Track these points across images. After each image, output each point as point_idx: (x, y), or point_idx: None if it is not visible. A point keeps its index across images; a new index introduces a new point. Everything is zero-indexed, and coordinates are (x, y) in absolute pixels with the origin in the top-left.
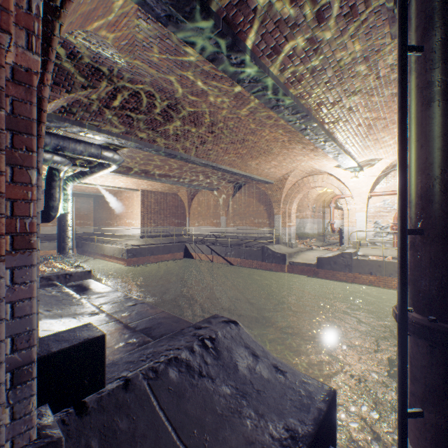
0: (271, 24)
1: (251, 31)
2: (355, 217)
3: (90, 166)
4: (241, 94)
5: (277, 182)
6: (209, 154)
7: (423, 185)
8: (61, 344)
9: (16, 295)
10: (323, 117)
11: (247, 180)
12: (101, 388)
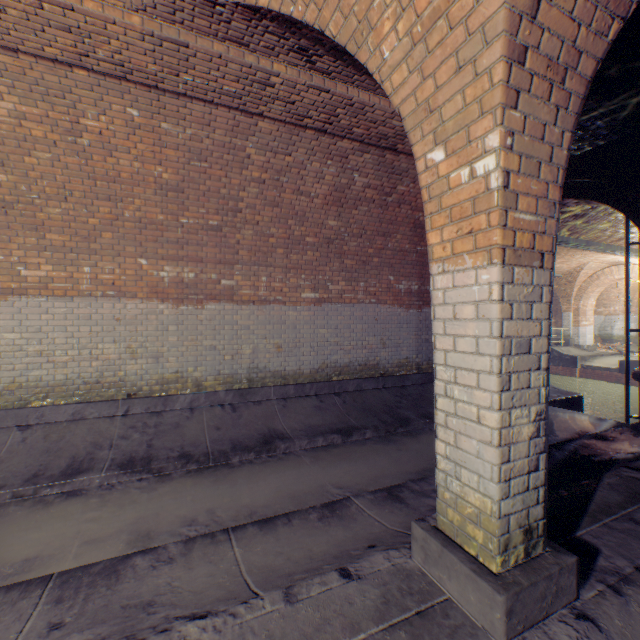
0: None
1: None
2: None
3: None
4: None
5: (565, 275)
6: None
7: (639, 308)
8: None
9: None
10: (604, 241)
11: None
12: None
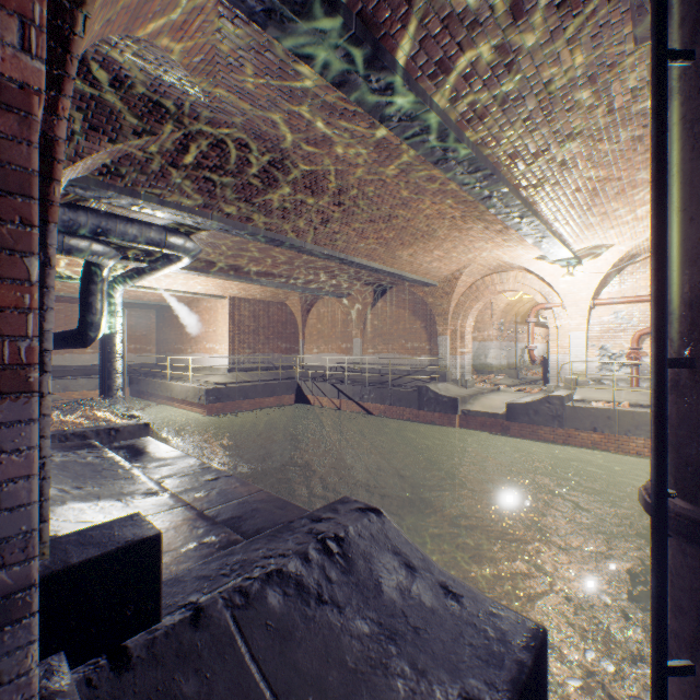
0: (435, 23)
1: (403, 35)
2: (569, 339)
3: (150, 260)
4: (385, 142)
5: (443, 283)
6: (335, 239)
7: (694, 284)
8: (88, 549)
9: (3, 472)
10: (519, 178)
11: (395, 281)
12: (154, 622)
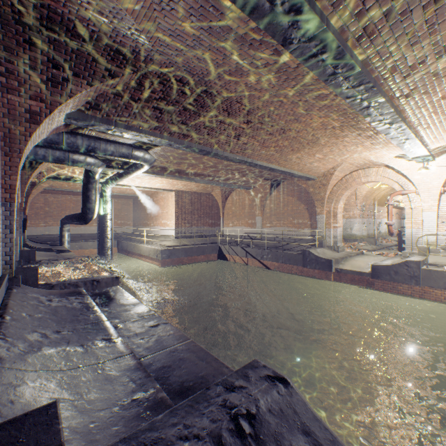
0: None
1: None
2: (422, 217)
3: (125, 168)
4: (285, 66)
5: (320, 178)
6: (244, 148)
7: None
8: None
9: None
10: (394, 89)
11: (285, 177)
12: None
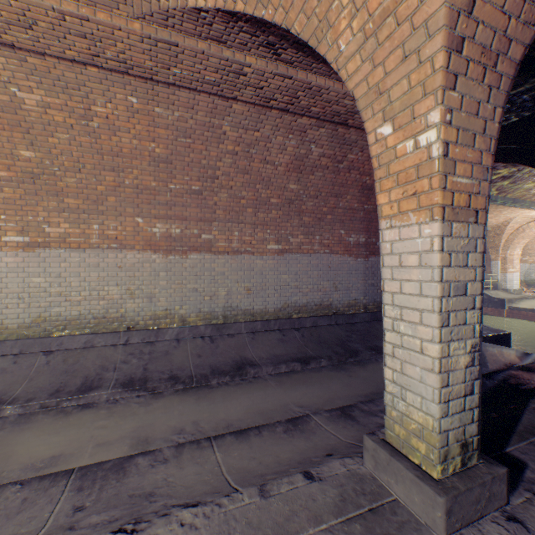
0: None
1: None
2: None
3: None
4: None
5: (494, 228)
6: None
7: None
8: None
9: None
10: (529, 198)
11: None
12: None
